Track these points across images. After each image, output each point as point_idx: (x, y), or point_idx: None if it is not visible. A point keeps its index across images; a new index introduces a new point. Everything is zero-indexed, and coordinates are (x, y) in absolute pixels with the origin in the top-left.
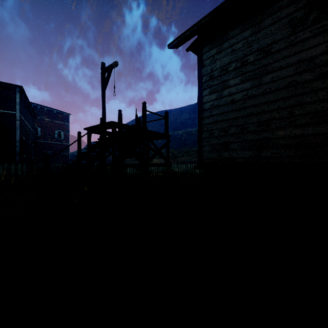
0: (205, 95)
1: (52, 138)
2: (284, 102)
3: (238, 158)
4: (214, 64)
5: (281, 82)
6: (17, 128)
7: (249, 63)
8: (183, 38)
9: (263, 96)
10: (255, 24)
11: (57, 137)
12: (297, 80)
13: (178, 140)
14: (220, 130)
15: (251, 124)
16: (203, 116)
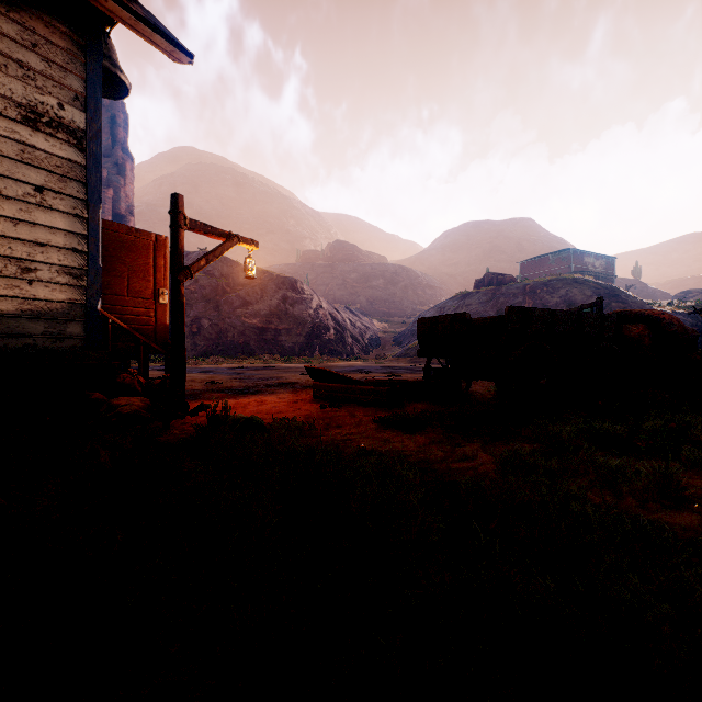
0: None
1: None
2: None
3: None
4: None
5: None
6: None
7: None
8: None
9: None
10: None
11: None
12: None
13: None
14: None
15: None
16: None
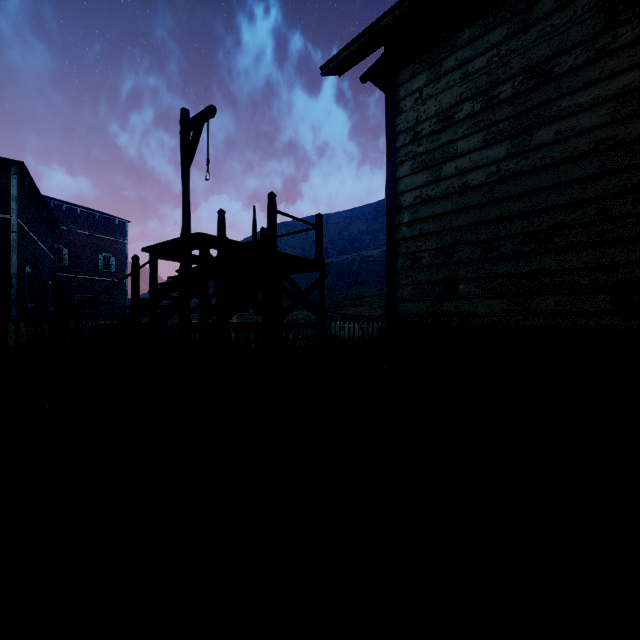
0: (402, 176)
1: (92, 270)
2: (586, 187)
3: (476, 315)
4: (424, 108)
5: (579, 143)
6: (13, 248)
7: (503, 102)
8: (355, 50)
9: (536, 174)
10: (518, 14)
11: (103, 268)
12: (618, 135)
13: (344, 273)
14: (435, 252)
15: (508, 238)
16: (397, 221)
